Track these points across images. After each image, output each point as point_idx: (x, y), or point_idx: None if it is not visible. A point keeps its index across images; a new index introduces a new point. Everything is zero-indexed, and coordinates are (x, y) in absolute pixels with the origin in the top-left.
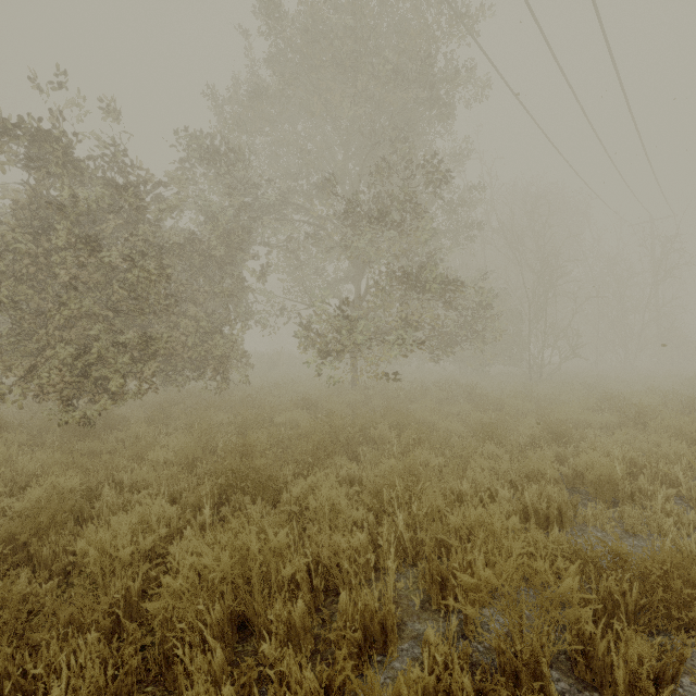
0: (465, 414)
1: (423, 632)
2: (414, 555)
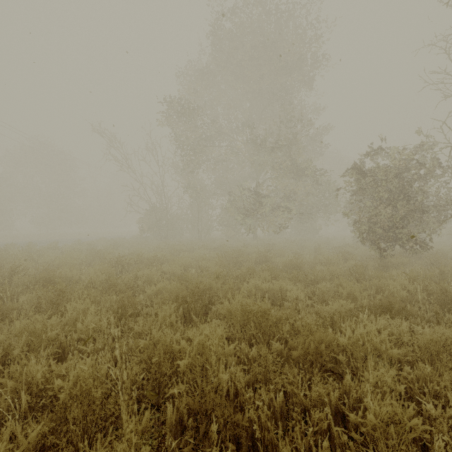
0: None
1: None
2: None
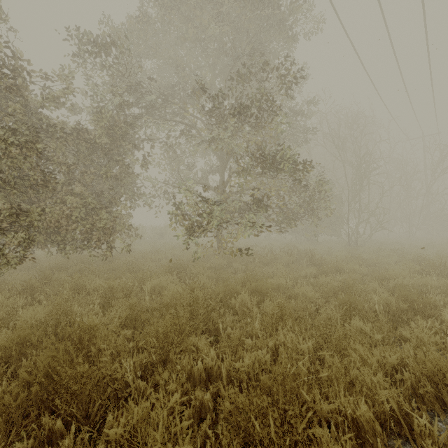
0: (311, 277)
1: None
2: None
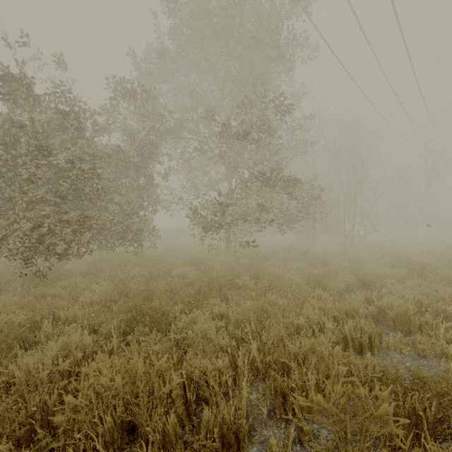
0: (302, 269)
1: (269, 437)
2: (264, 372)
